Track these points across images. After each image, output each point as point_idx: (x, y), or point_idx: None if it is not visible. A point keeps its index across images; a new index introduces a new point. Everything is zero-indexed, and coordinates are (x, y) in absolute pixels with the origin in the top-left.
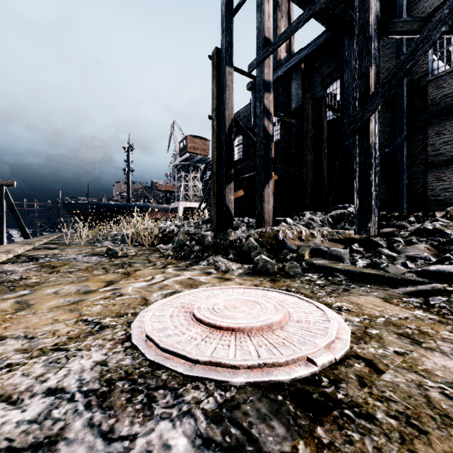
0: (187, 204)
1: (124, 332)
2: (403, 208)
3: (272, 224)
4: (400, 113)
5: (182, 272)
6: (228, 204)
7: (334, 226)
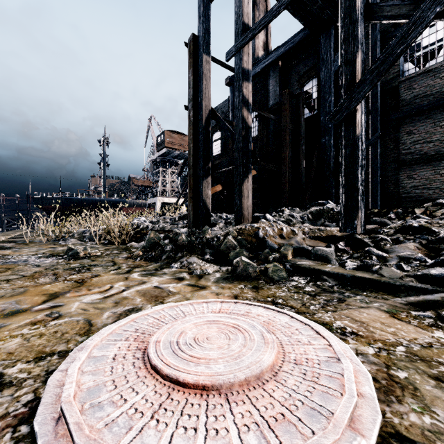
0: (165, 200)
1: (31, 396)
2: (377, 205)
3: (252, 220)
4: (374, 112)
5: (149, 278)
6: (206, 200)
7: (314, 222)
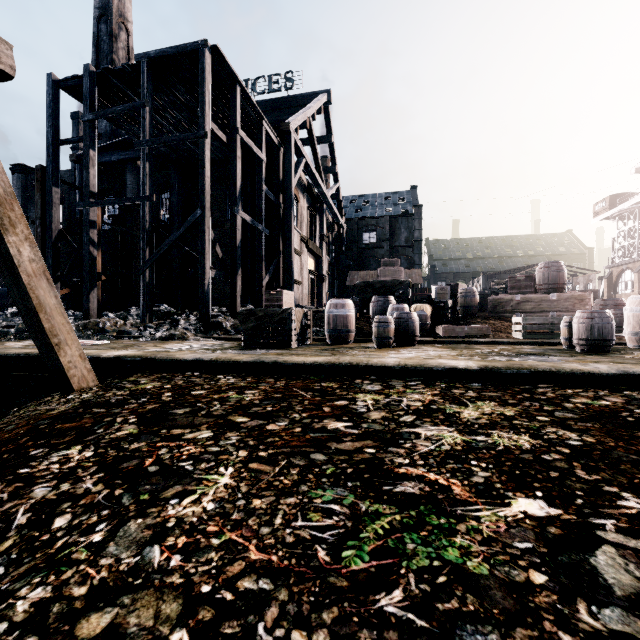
0: None
1: None
2: None
3: (97, 317)
4: None
5: None
6: None
7: None
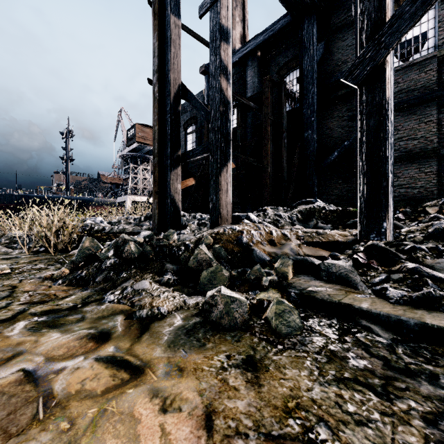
0: (136, 198)
1: None
2: None
3: (232, 221)
4: None
5: (38, 339)
6: (174, 195)
7: (306, 223)
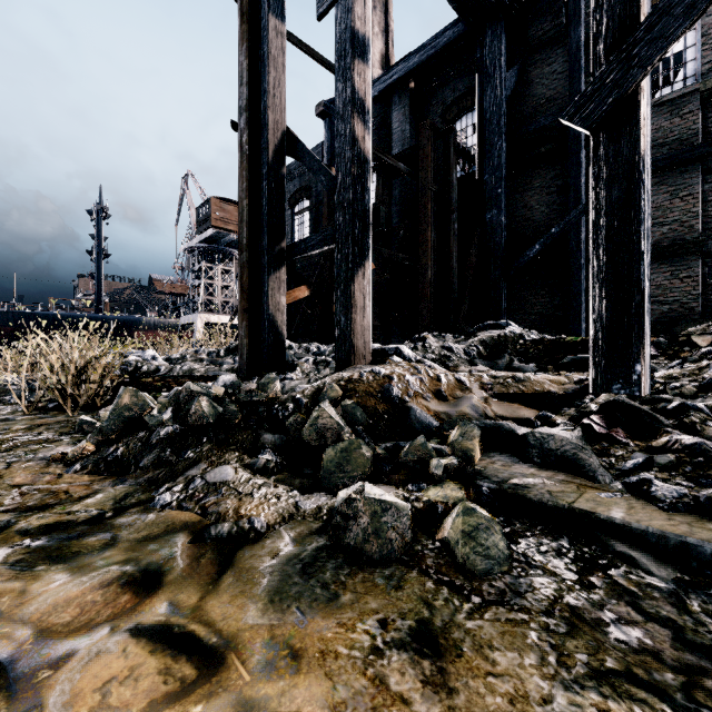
0: (211, 319)
1: None
2: (580, 329)
3: (372, 358)
4: (576, 168)
5: (26, 588)
6: (275, 315)
7: (493, 362)
